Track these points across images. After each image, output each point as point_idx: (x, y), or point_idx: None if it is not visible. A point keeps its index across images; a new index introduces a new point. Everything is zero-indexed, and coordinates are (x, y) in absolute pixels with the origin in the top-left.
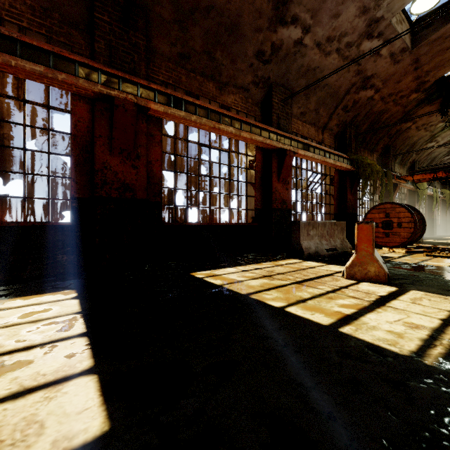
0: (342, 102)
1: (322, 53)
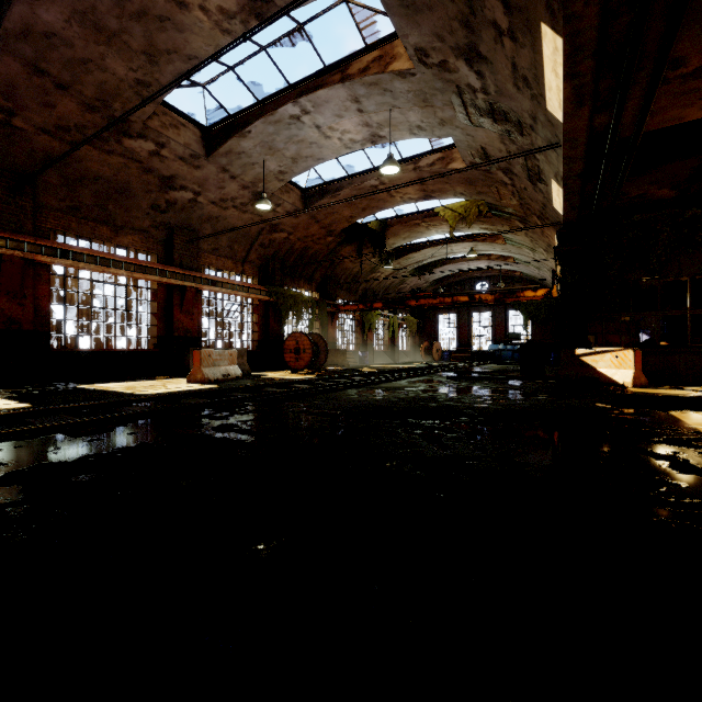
0: (258, 241)
1: (220, 208)
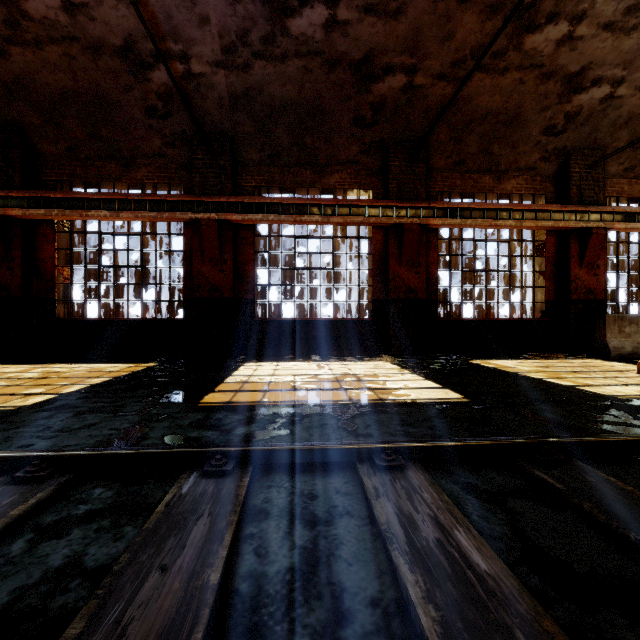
0: None
1: None
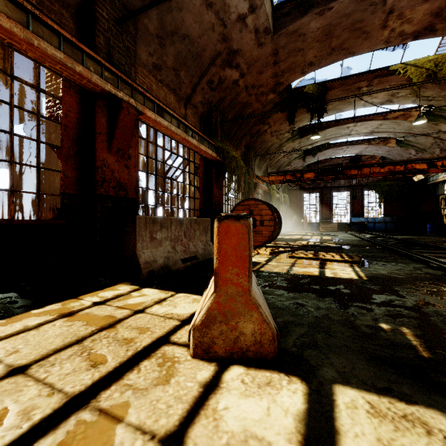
0: (207, 73)
1: None
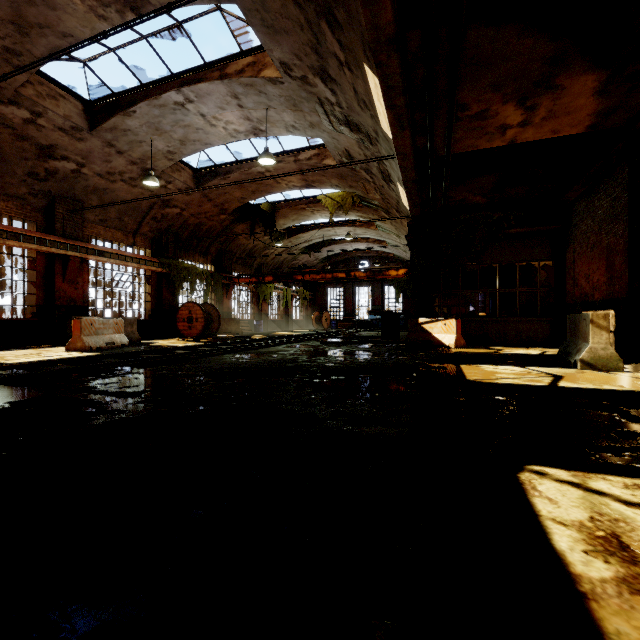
0: (149, 214)
1: (107, 180)
